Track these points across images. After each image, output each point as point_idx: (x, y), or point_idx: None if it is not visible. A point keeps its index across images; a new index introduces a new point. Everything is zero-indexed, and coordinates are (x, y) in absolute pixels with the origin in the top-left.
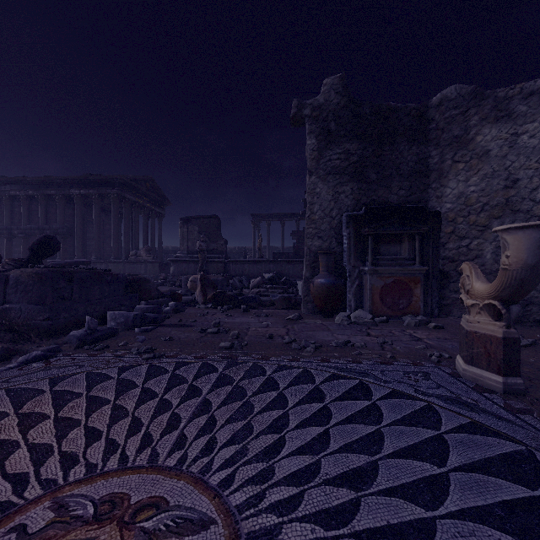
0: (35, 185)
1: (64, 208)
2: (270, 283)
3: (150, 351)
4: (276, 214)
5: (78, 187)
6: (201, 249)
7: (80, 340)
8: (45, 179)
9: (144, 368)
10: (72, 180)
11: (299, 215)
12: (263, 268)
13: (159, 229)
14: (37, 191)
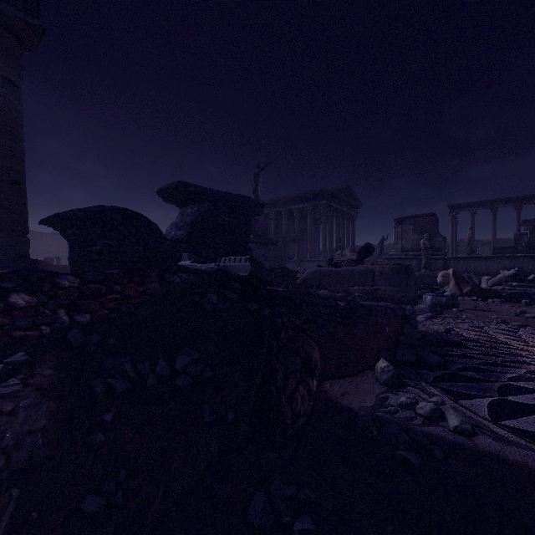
0: (269, 205)
1: (287, 220)
2: (511, 280)
3: (505, 322)
4: (483, 202)
5: (296, 203)
6: (425, 247)
7: (432, 311)
8: (276, 200)
9: (529, 330)
10: (293, 198)
11: (521, 199)
12: (495, 265)
13: (352, 230)
14: (270, 210)
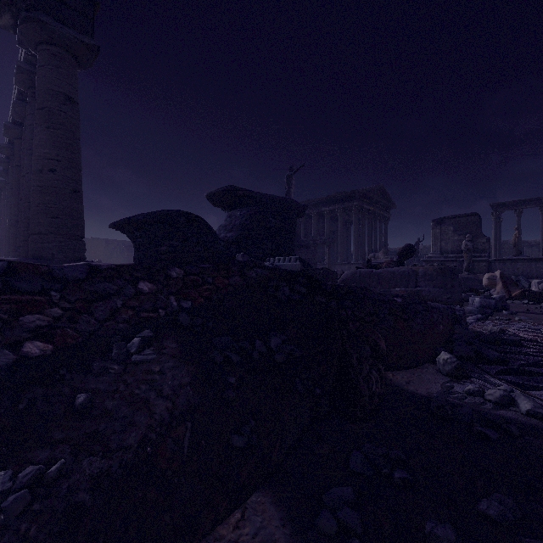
0: None
1: (317, 223)
2: None
3: None
4: (531, 199)
5: (327, 205)
6: (467, 248)
7: (480, 313)
8: (305, 203)
9: None
10: (323, 200)
11: None
12: None
13: (385, 232)
14: None
